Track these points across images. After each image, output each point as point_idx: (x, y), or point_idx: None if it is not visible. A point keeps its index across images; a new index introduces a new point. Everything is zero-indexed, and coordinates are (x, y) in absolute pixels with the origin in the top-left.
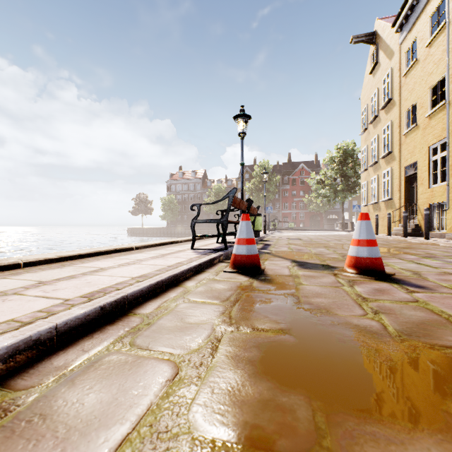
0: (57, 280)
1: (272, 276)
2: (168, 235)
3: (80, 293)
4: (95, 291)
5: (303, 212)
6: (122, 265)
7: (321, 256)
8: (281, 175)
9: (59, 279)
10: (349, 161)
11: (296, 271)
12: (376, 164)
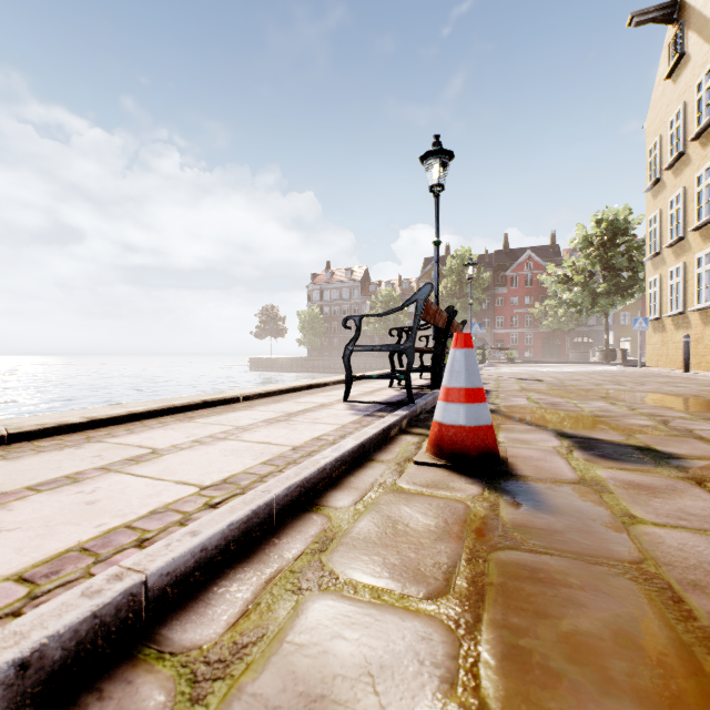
0: (33, 488)
1: (538, 483)
2: (309, 370)
3: (31, 555)
4: (78, 546)
5: (530, 332)
6: (199, 443)
7: (614, 422)
8: (492, 271)
9: (40, 485)
10: (618, 242)
11: (587, 467)
12: (679, 243)
